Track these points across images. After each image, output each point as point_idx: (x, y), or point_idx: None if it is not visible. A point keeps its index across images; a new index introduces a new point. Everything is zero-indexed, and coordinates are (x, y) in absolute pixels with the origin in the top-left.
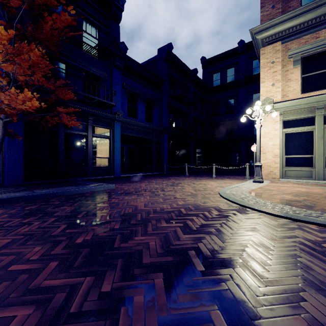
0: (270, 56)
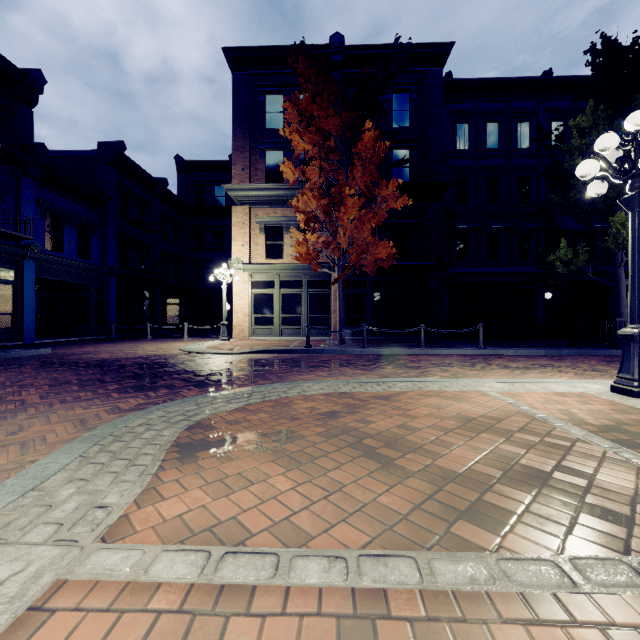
0: (241, 216)
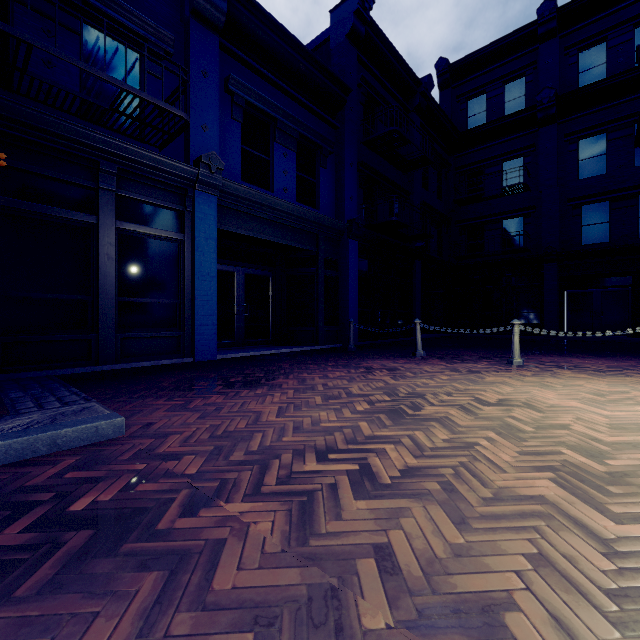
0: None
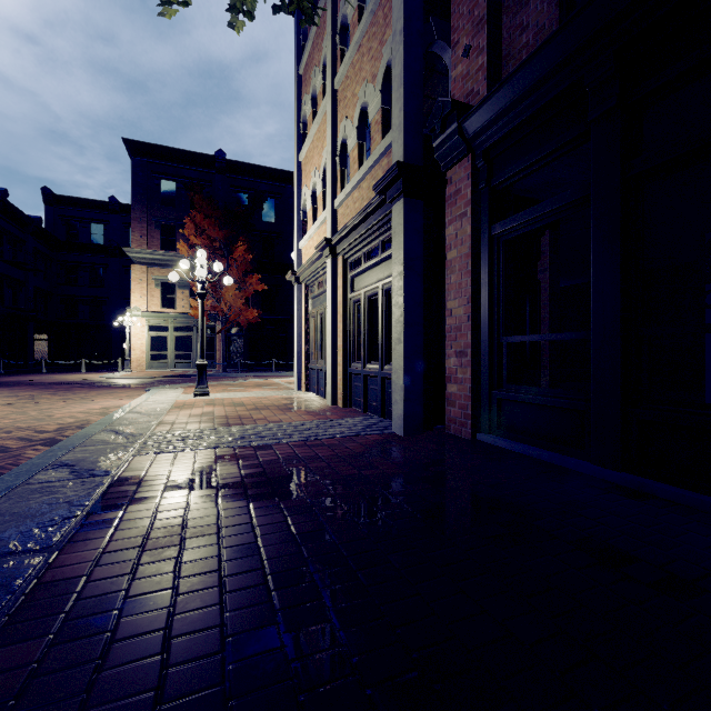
0: (139, 274)
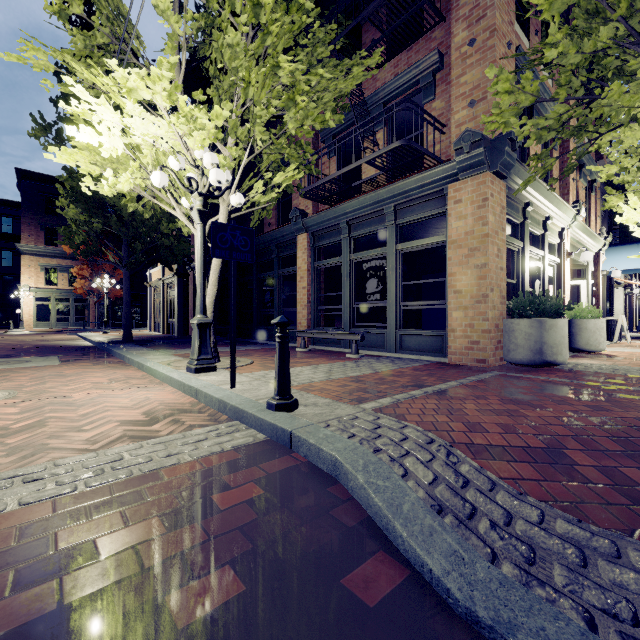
0: (28, 261)
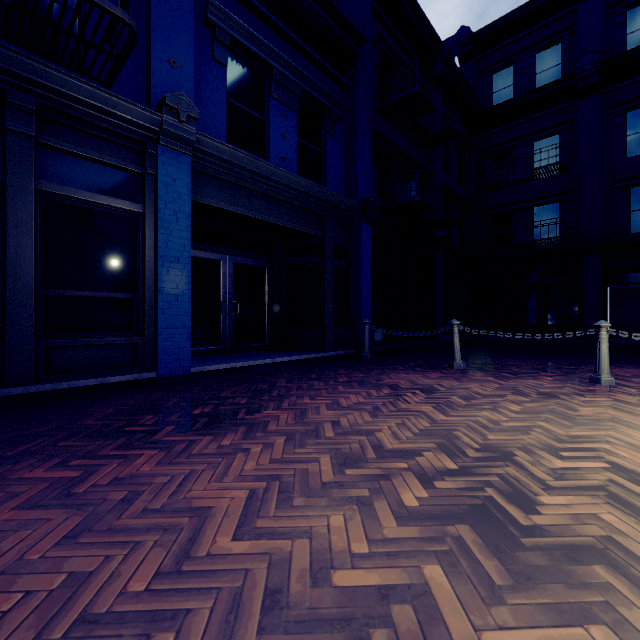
0: None
